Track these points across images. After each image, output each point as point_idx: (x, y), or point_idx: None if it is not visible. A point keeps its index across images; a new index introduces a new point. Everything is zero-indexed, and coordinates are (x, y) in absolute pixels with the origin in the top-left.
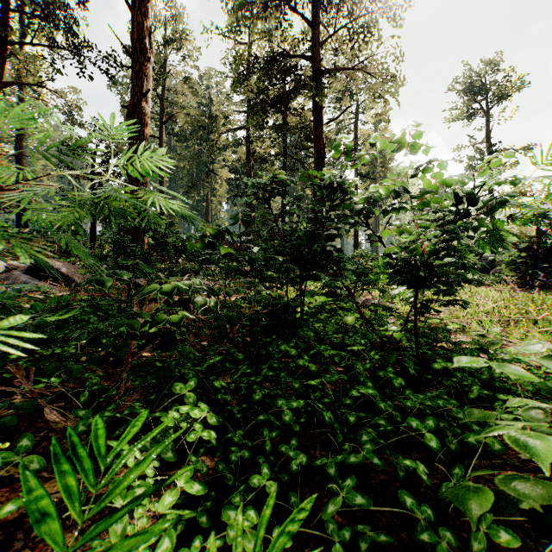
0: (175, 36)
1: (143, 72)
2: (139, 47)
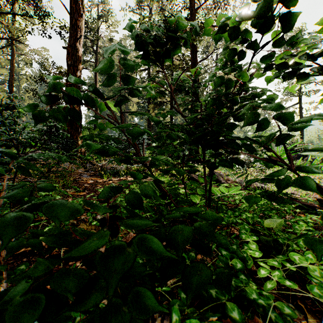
0: (104, 14)
1: (77, 24)
2: (74, 7)
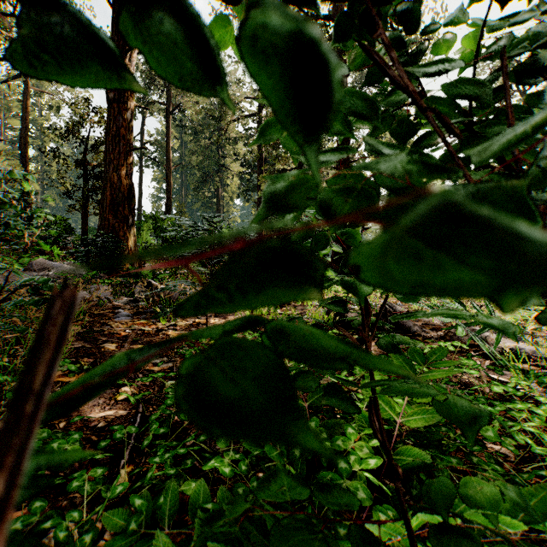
0: None
1: None
2: None
